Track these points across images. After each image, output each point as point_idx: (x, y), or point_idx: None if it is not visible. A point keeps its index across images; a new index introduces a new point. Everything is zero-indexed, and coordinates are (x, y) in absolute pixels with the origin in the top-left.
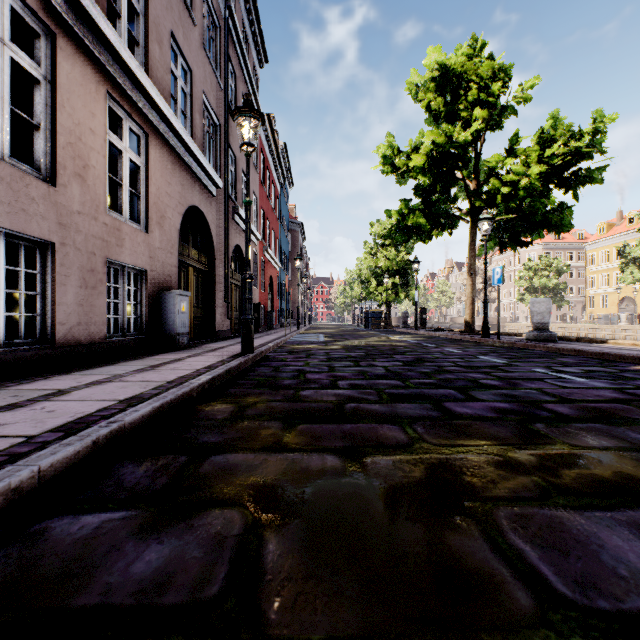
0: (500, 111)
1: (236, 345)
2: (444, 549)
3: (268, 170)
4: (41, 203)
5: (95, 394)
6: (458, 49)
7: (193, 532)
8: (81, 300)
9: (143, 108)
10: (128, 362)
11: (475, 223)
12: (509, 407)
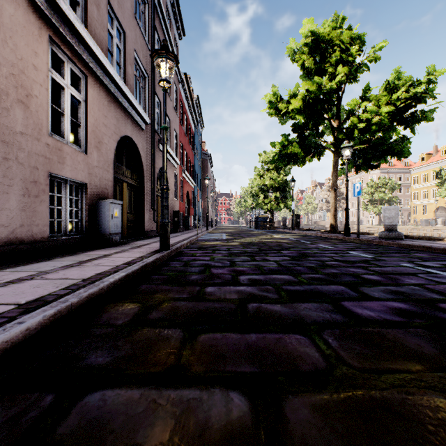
0: (357, 68)
1: (158, 242)
2: None
3: (185, 115)
4: None
5: (2, 295)
6: (325, 23)
7: None
8: (24, 206)
9: (82, 54)
10: (63, 258)
11: (337, 151)
12: (408, 308)
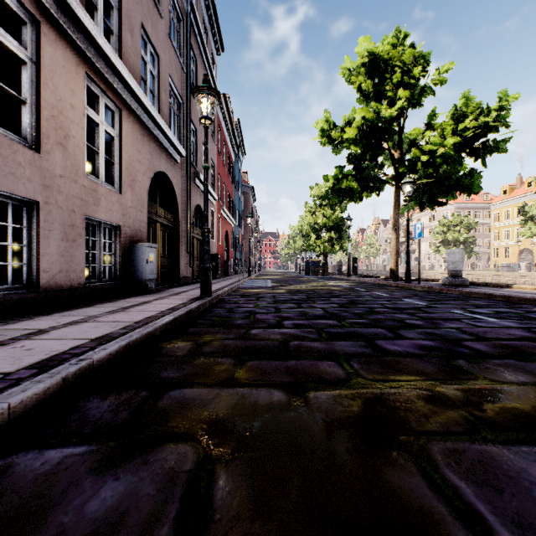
0: (420, 91)
1: (196, 289)
2: (384, 486)
3: (224, 142)
4: (27, 167)
5: (70, 333)
6: (384, 39)
7: (148, 468)
8: (62, 251)
9: (117, 87)
10: (103, 304)
11: (399, 186)
12: (433, 345)
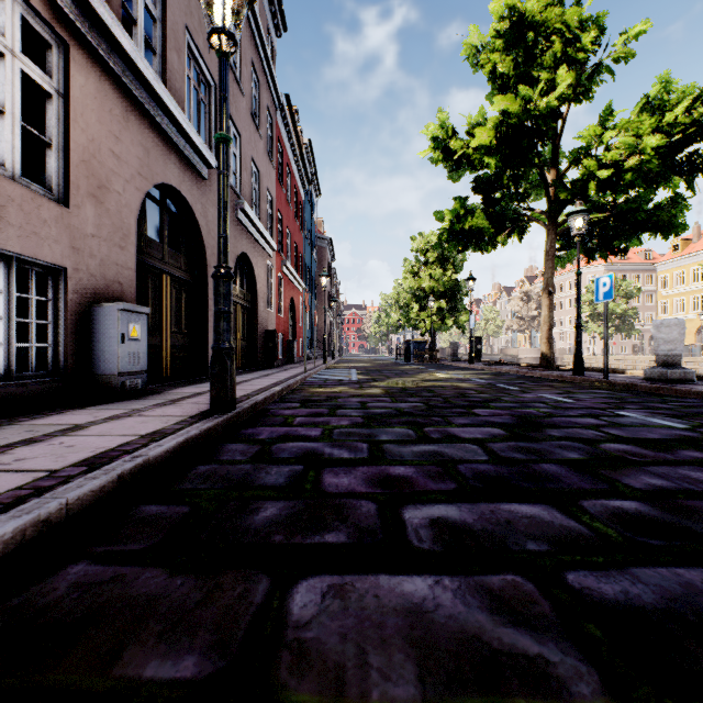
0: (592, 72)
1: None
2: None
3: (288, 168)
4: None
5: None
6: None
7: None
8: None
9: None
10: None
11: (554, 225)
12: None
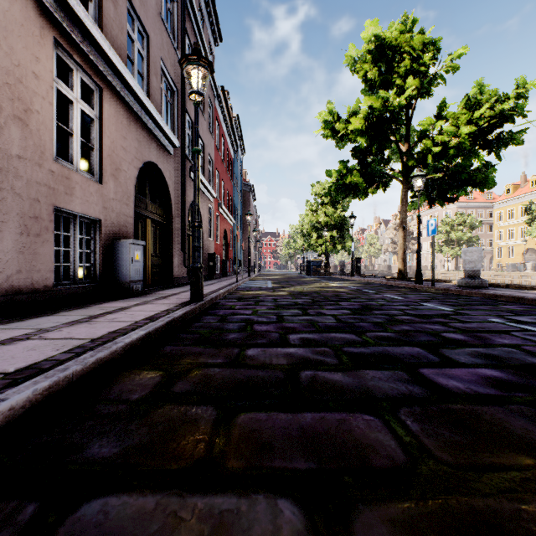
0: (430, 79)
1: (189, 292)
2: None
3: (223, 137)
4: None
5: None
6: (391, 26)
7: None
8: (22, 247)
9: (95, 61)
10: (70, 311)
11: (407, 181)
12: (505, 377)
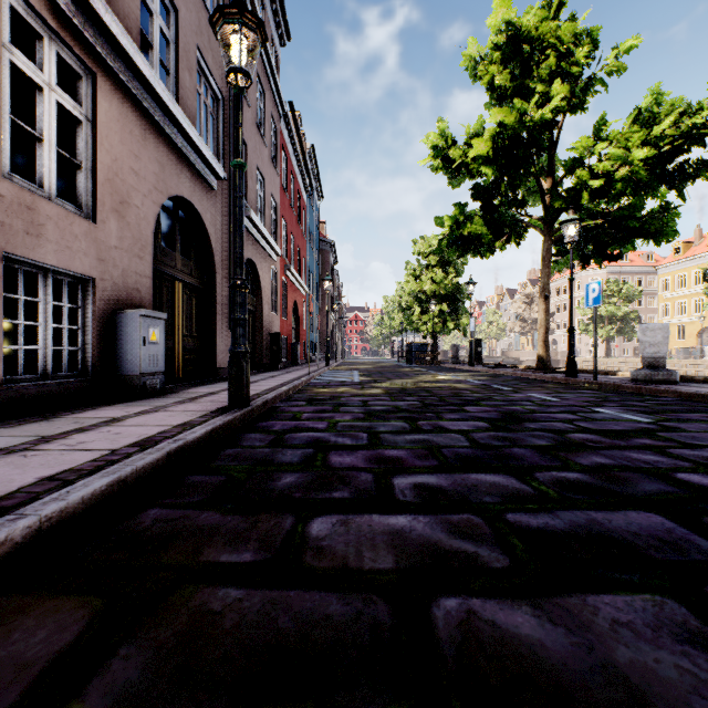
0: (586, 85)
1: None
2: None
3: (292, 174)
4: None
5: None
6: (528, 12)
7: None
8: None
9: (82, 28)
10: (16, 427)
11: (550, 231)
12: None
